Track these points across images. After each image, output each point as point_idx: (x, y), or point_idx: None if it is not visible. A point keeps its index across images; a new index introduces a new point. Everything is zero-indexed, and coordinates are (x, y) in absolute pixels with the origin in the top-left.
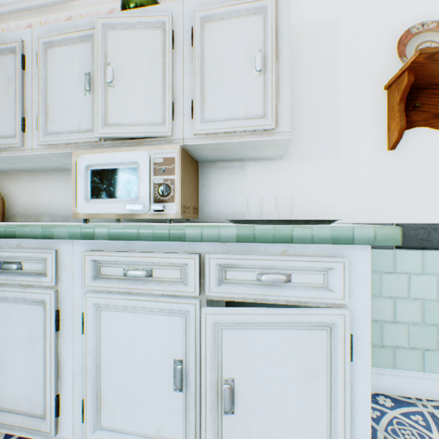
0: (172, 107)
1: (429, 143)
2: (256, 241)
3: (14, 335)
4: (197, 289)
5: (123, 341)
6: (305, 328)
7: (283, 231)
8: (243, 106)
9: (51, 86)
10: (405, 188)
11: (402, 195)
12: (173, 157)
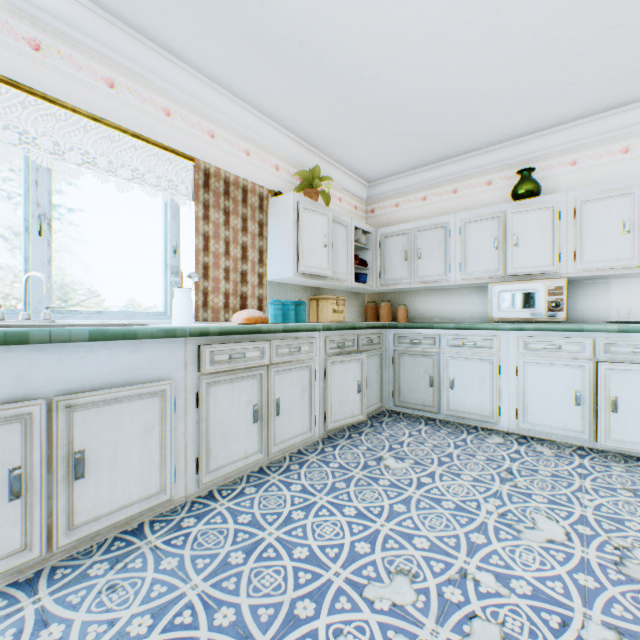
0: (558, 255)
1: None
2: (629, 332)
3: (470, 376)
4: (590, 355)
5: (540, 380)
6: None
7: None
8: (614, 253)
9: (468, 246)
10: None
11: None
12: (561, 286)
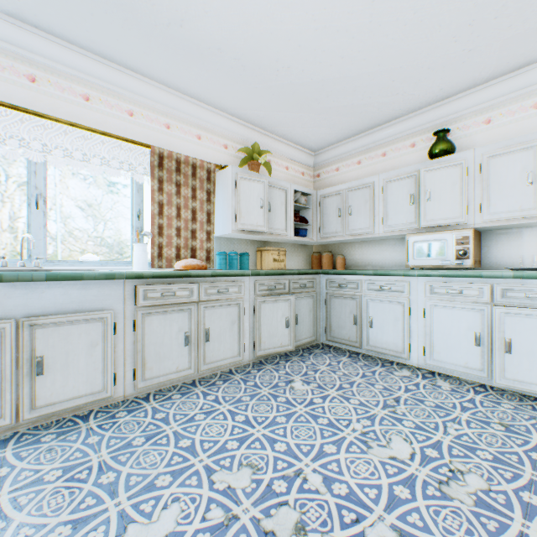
0: (466, 208)
1: None
2: (524, 278)
3: (386, 317)
4: (488, 299)
5: (445, 322)
6: None
7: None
8: (518, 204)
9: (389, 202)
10: None
11: None
12: (468, 236)
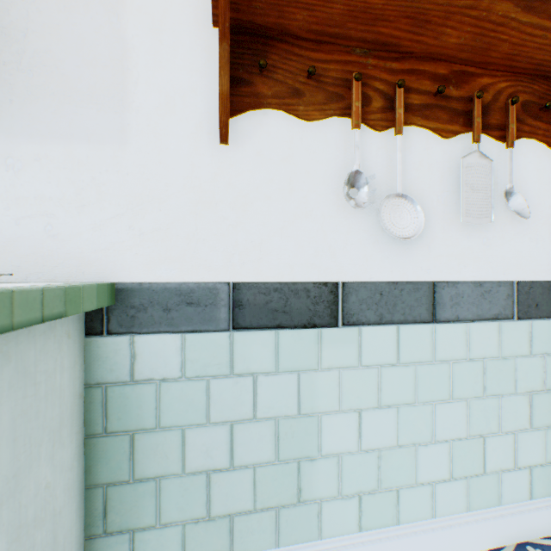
0: None
1: (287, 140)
2: None
3: None
4: None
5: None
6: None
7: None
8: None
9: None
10: (251, 217)
11: (246, 230)
12: None
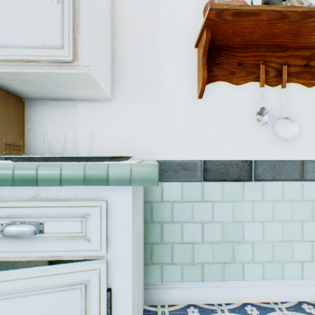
0: None
1: (227, 95)
2: None
3: None
4: None
5: None
6: (53, 290)
7: (26, 170)
8: (41, 34)
9: None
10: (211, 131)
11: (209, 137)
12: None
